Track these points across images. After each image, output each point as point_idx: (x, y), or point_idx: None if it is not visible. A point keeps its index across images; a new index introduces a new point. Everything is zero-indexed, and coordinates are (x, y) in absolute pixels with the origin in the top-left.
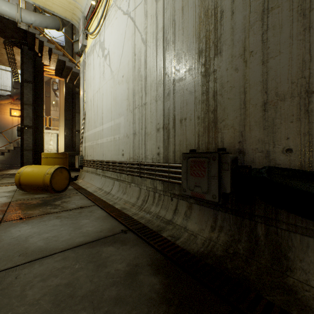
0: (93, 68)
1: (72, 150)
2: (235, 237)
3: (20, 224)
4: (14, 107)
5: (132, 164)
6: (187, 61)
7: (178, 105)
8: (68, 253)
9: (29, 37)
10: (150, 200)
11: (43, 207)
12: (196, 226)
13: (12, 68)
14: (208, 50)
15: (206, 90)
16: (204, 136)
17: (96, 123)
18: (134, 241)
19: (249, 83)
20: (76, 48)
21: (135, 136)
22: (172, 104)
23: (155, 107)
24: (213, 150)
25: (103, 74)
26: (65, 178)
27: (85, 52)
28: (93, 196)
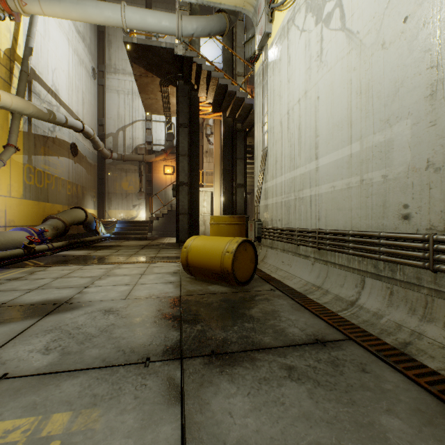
0: (288, 63)
1: (231, 213)
2: None
3: (221, 381)
4: (167, 163)
5: None
6: None
7: None
8: None
9: (185, 65)
10: None
11: (236, 322)
12: None
13: (166, 116)
14: None
15: None
16: None
17: (296, 160)
18: None
19: None
20: (248, 51)
21: None
22: None
23: None
24: None
25: (319, 58)
26: (250, 259)
27: (267, 48)
28: (317, 306)
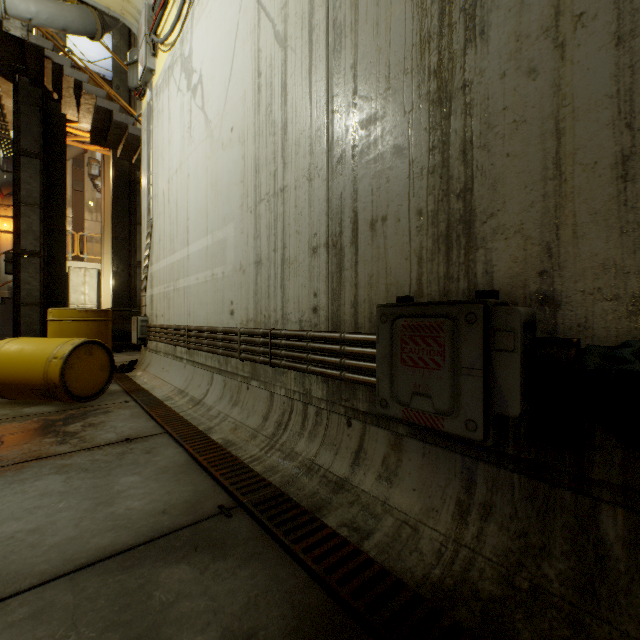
0: (169, 120)
1: (129, 305)
2: (532, 540)
3: None
4: (3, 211)
5: (253, 335)
6: (390, 69)
7: (365, 186)
8: (56, 594)
9: (30, 56)
10: (295, 423)
11: (34, 439)
12: (415, 500)
13: None
14: (448, 32)
15: (441, 138)
16: (435, 260)
17: (174, 242)
18: (249, 544)
19: (573, 105)
20: (133, 78)
21: (260, 268)
22: (351, 183)
23: (307, 194)
24: (461, 298)
25: (190, 130)
26: (101, 367)
27: (152, 86)
28: (164, 410)
